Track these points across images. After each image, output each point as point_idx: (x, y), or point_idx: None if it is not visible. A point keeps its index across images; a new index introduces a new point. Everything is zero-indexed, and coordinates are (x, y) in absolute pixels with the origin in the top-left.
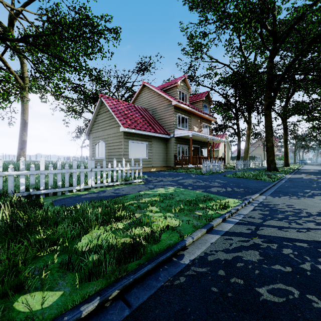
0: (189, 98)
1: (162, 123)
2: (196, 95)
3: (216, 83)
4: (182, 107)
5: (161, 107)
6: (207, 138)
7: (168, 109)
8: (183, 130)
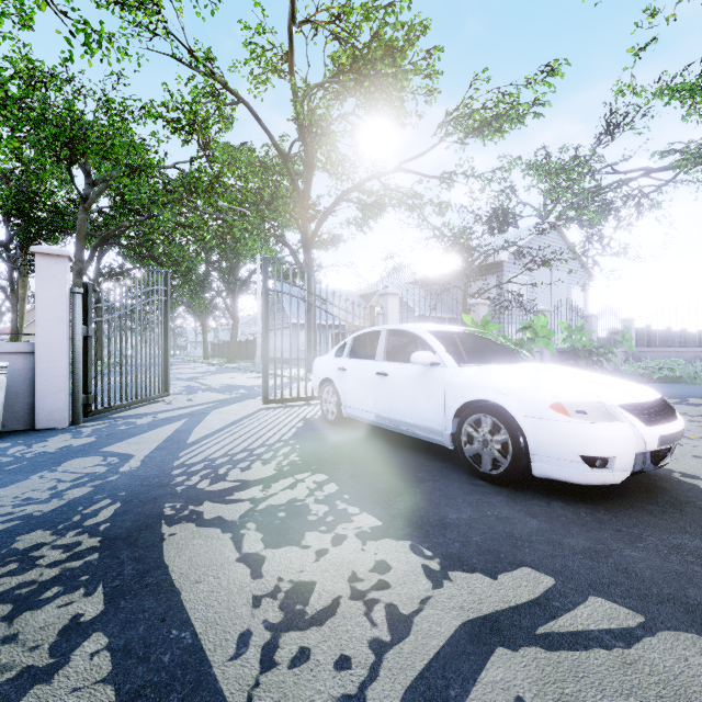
0: None
1: None
2: None
3: None
4: None
5: None
6: None
7: None
8: None
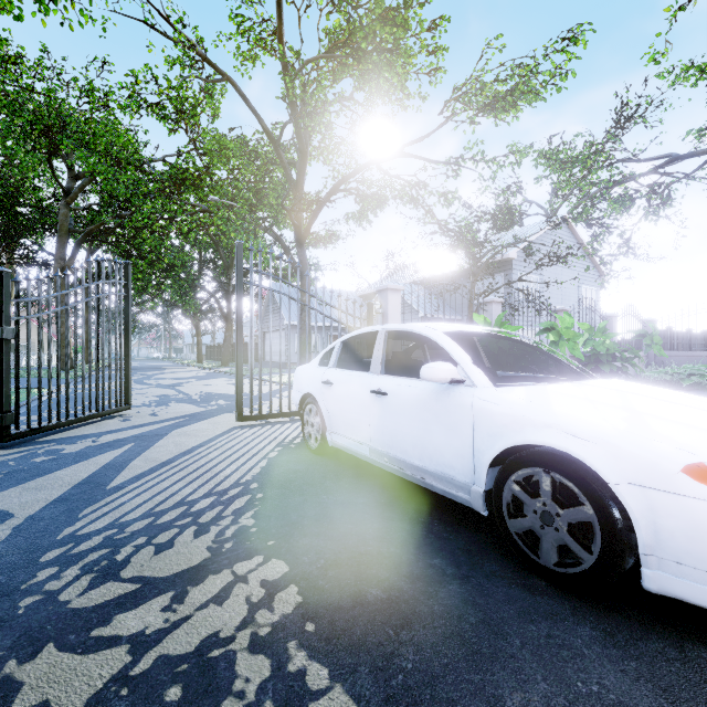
0: None
1: None
2: None
3: None
4: None
5: None
6: None
7: None
8: None
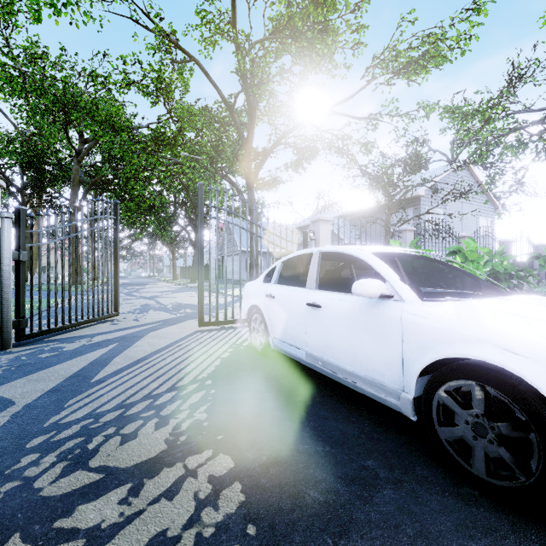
0: None
1: None
2: None
3: None
4: None
5: None
6: None
7: None
8: None
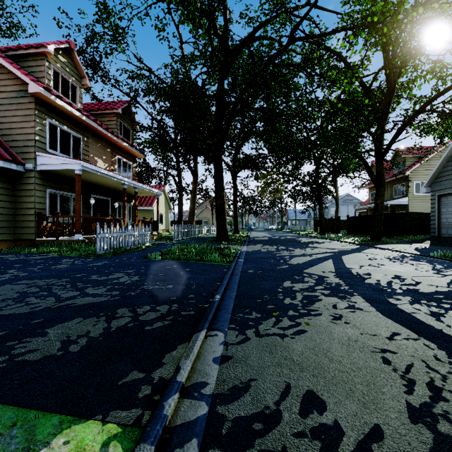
0: (91, 104)
1: (1, 132)
2: (106, 102)
3: (142, 90)
4: (62, 108)
5: (0, 92)
6: (123, 183)
7: (19, 102)
8: (59, 156)
